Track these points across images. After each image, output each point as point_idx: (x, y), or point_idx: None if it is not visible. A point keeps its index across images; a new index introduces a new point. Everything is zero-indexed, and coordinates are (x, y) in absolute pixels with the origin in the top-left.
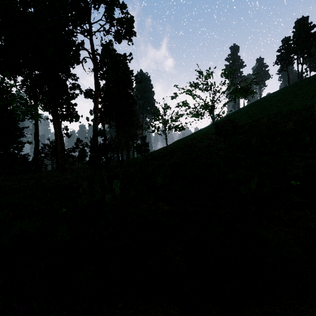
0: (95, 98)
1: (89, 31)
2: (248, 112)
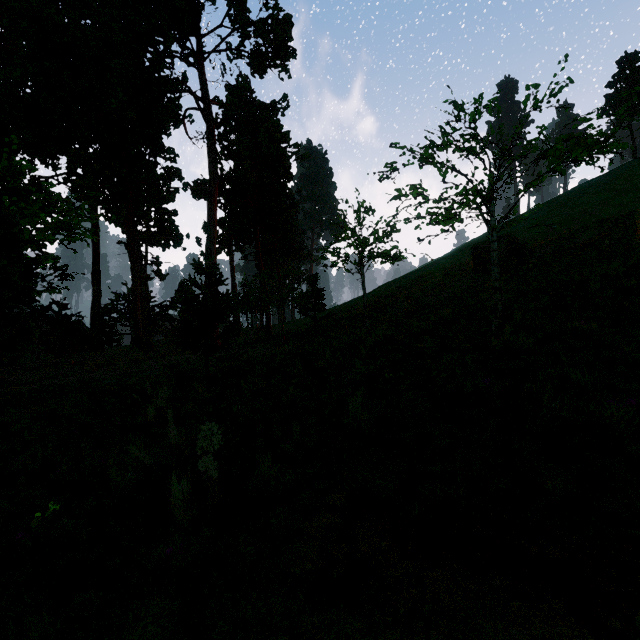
0: (209, 194)
1: (196, 53)
2: (545, 220)
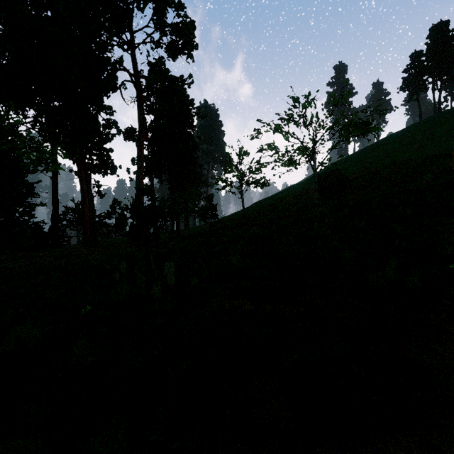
0: (138, 139)
1: (130, 43)
2: (361, 160)
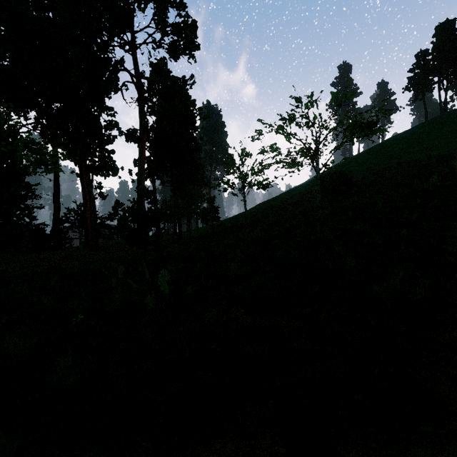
0: (140, 141)
1: (131, 44)
2: (366, 161)
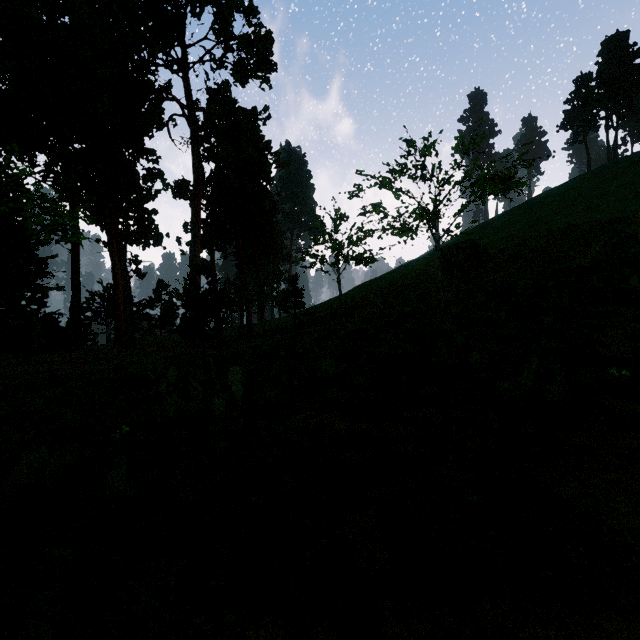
0: (193, 197)
1: (181, 62)
2: (506, 226)
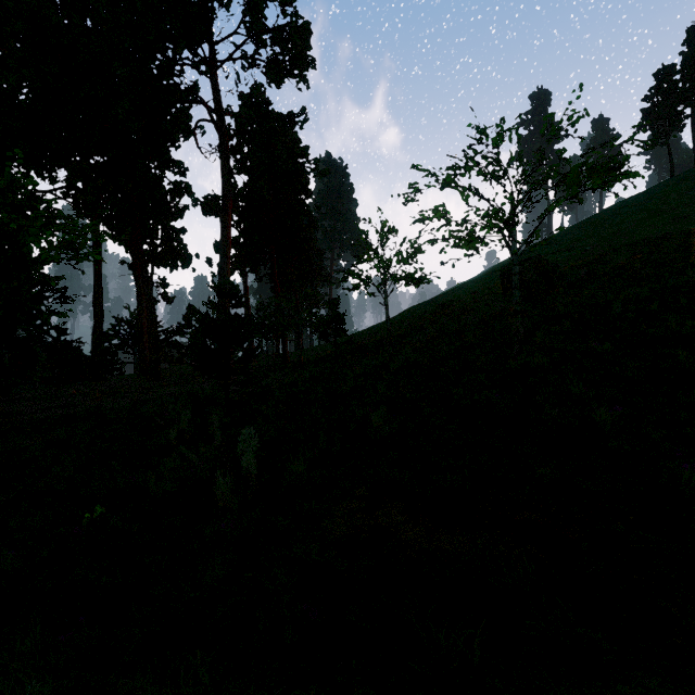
0: (222, 212)
1: (209, 61)
2: (577, 241)
